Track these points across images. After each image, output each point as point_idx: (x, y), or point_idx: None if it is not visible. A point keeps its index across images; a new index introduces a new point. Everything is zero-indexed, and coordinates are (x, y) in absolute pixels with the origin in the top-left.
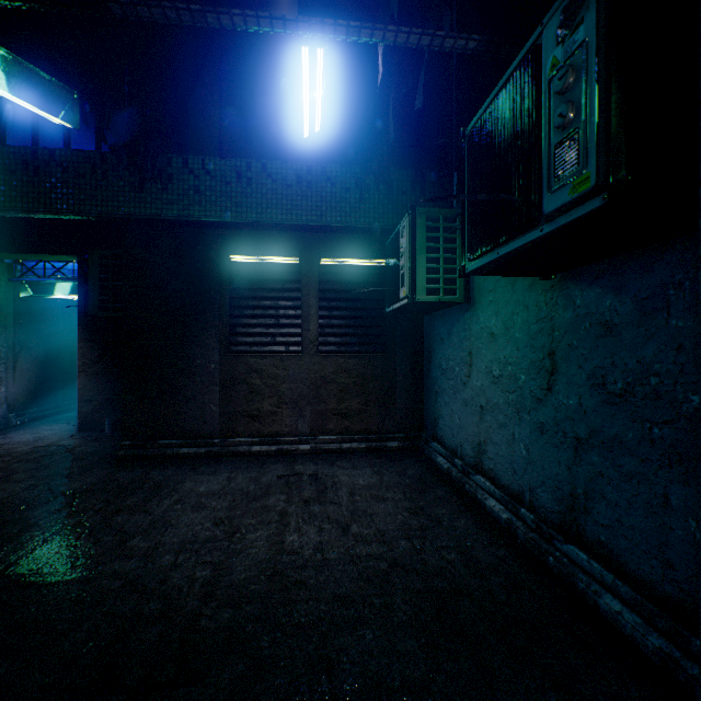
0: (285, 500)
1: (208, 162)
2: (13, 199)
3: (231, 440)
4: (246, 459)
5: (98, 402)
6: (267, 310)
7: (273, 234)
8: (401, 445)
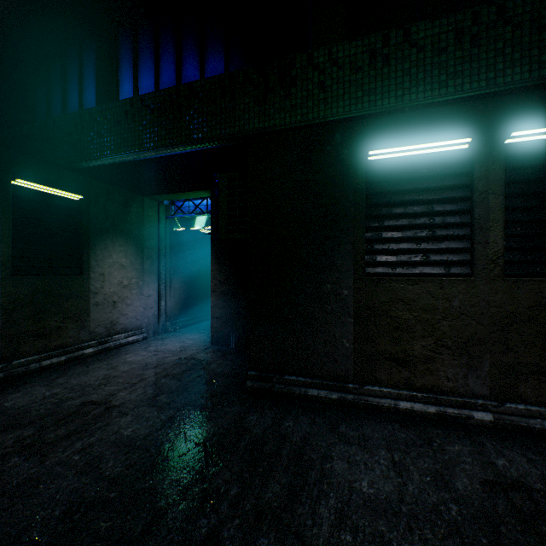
0: None
1: (335, 50)
2: (163, 138)
3: (369, 388)
4: (395, 420)
5: (224, 319)
6: (416, 218)
7: (427, 113)
8: None
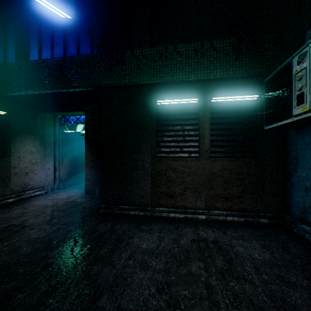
0: (204, 268)
1: (144, 50)
2: (56, 83)
3: (157, 209)
4: (166, 221)
5: (92, 180)
6: (177, 132)
7: (181, 86)
8: (270, 221)
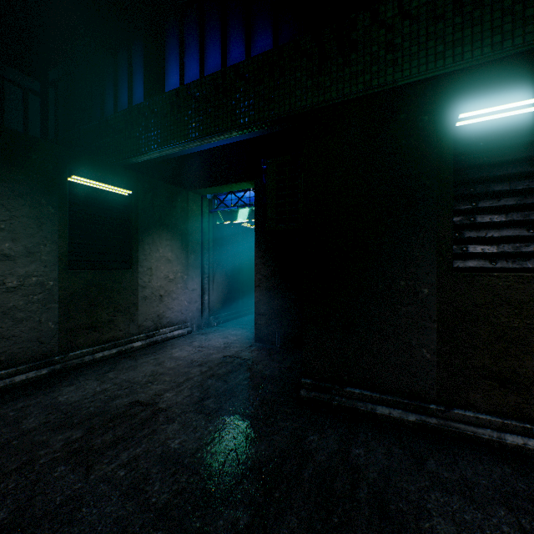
0: None
1: None
2: (208, 126)
3: (459, 412)
4: (502, 460)
5: (269, 316)
6: (527, 196)
7: None
8: None
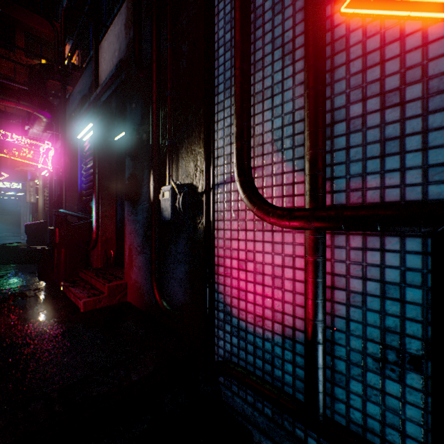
0: None
1: None
2: None
3: None
4: None
5: None
6: None
7: None
8: None
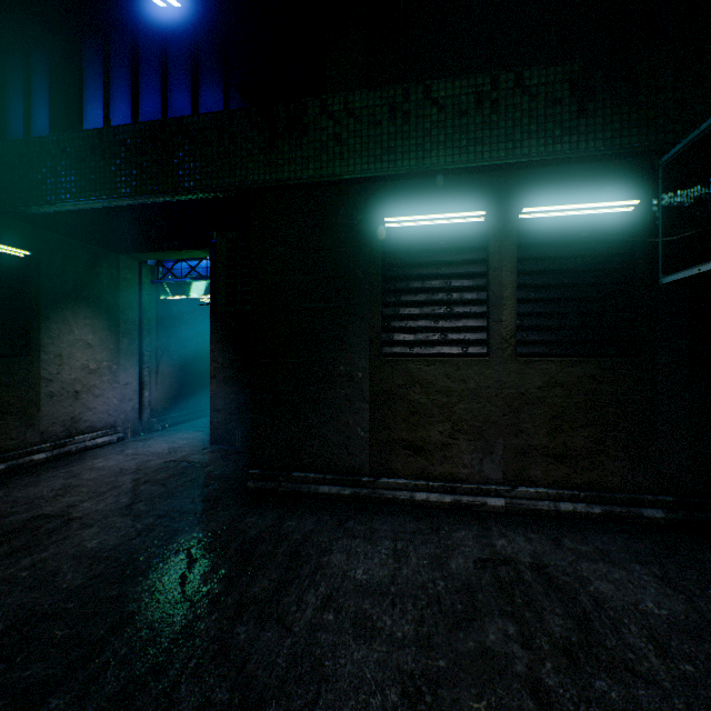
0: (519, 638)
1: (351, 99)
2: (144, 183)
3: (385, 481)
4: (409, 512)
5: (228, 412)
6: (434, 294)
7: (444, 181)
8: (670, 516)
